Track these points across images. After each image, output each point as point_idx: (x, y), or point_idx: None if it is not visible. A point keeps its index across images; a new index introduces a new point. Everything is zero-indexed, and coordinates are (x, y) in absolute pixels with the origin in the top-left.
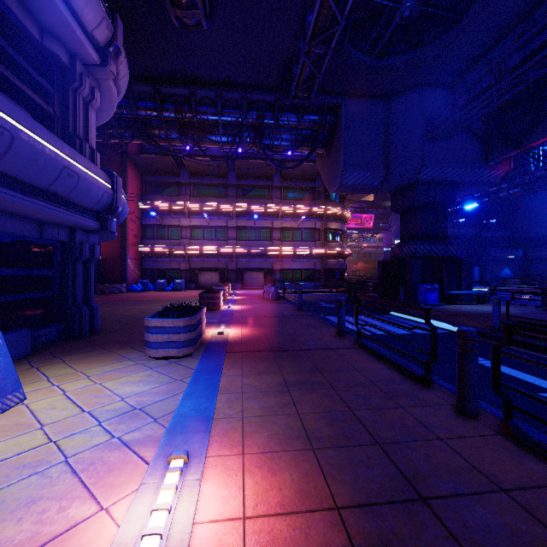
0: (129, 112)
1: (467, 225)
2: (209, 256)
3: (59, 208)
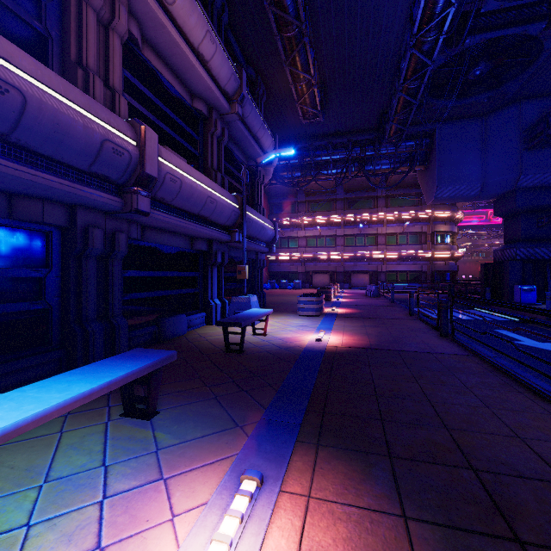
0: None
1: None
2: (321, 261)
3: (257, 244)
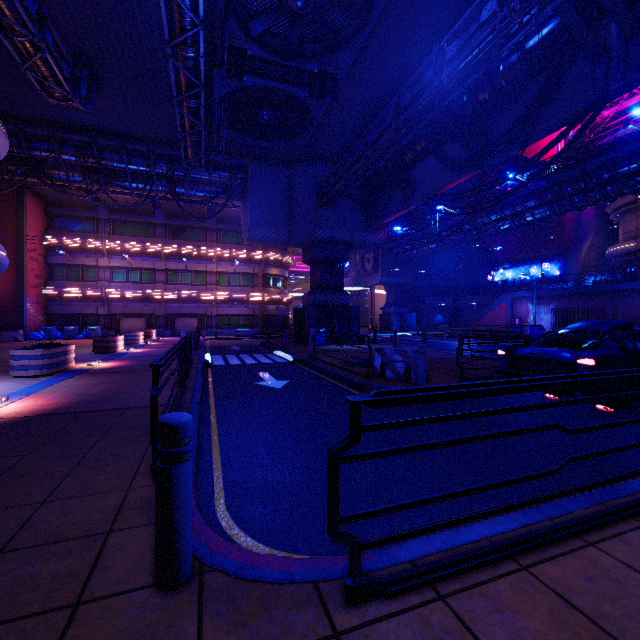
0: (21, 151)
1: (405, 274)
2: (134, 301)
3: None
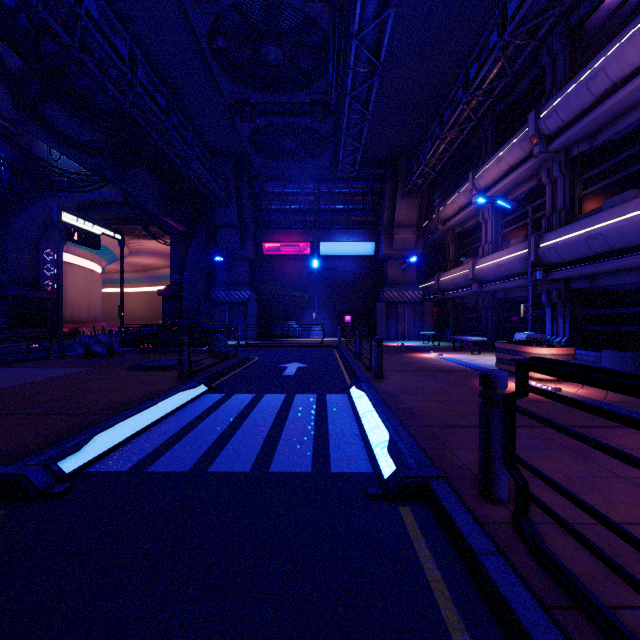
0: None
1: None
2: None
3: (611, 260)
